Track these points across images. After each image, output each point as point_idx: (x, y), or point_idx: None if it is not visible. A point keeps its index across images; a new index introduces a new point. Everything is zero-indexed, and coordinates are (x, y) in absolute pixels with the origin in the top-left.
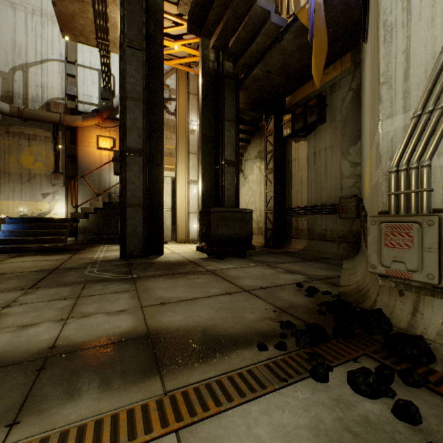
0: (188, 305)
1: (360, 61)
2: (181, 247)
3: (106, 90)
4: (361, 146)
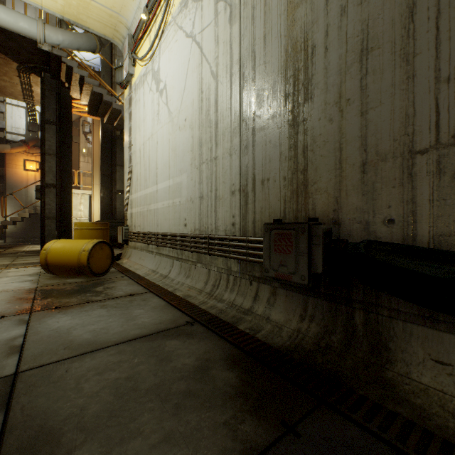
0: None
1: None
2: None
3: (32, 124)
4: None
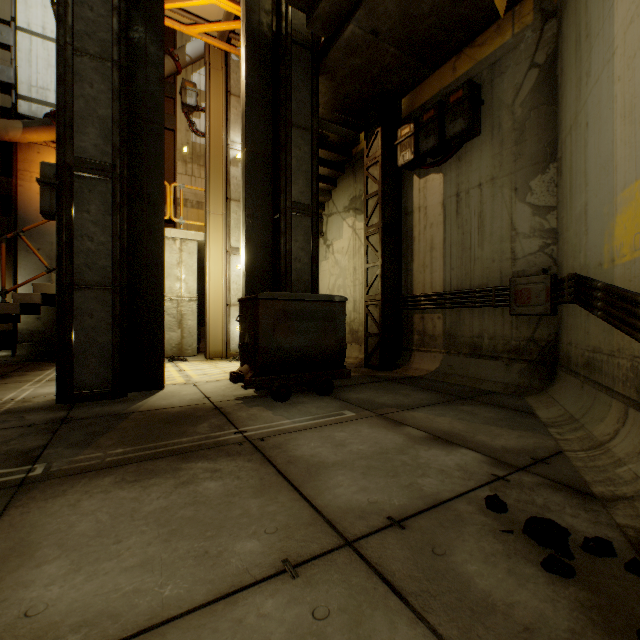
0: None
1: (557, 7)
2: (209, 368)
3: None
4: (565, 169)
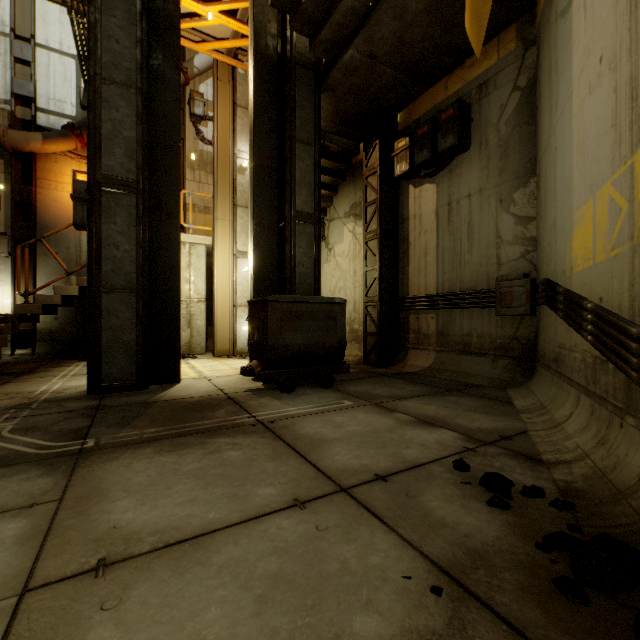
0: (179, 572)
1: (536, 37)
2: (218, 365)
3: None
4: (541, 185)
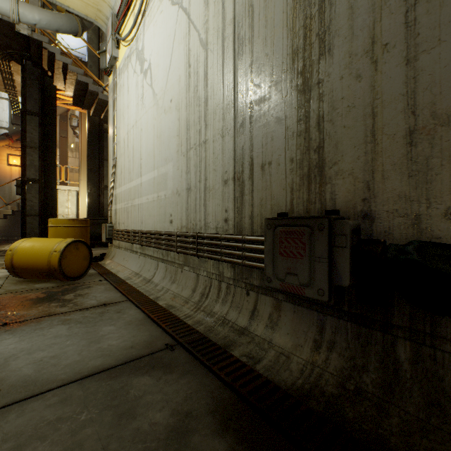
0: None
1: None
2: None
3: (16, 117)
4: None
